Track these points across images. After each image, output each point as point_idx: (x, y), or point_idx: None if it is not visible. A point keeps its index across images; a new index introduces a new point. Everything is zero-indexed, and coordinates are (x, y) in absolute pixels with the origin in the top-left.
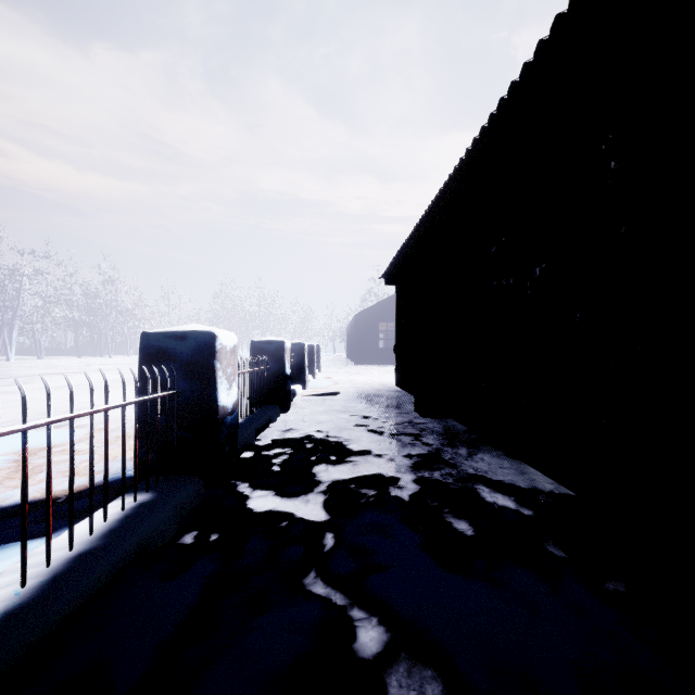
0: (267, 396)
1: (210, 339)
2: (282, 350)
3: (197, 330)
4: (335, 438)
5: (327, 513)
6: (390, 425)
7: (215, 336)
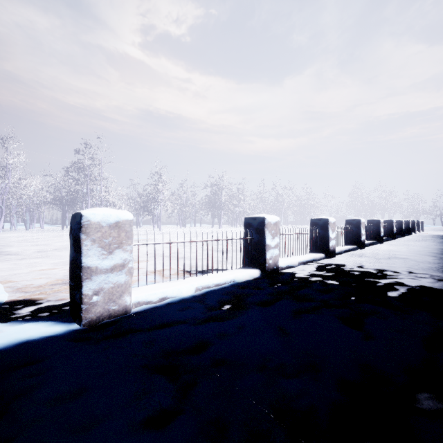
0: (405, 232)
1: (402, 221)
2: (409, 222)
3: (400, 220)
4: (422, 237)
5: (418, 238)
6: (437, 237)
7: (402, 220)
